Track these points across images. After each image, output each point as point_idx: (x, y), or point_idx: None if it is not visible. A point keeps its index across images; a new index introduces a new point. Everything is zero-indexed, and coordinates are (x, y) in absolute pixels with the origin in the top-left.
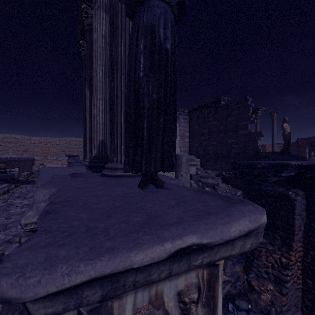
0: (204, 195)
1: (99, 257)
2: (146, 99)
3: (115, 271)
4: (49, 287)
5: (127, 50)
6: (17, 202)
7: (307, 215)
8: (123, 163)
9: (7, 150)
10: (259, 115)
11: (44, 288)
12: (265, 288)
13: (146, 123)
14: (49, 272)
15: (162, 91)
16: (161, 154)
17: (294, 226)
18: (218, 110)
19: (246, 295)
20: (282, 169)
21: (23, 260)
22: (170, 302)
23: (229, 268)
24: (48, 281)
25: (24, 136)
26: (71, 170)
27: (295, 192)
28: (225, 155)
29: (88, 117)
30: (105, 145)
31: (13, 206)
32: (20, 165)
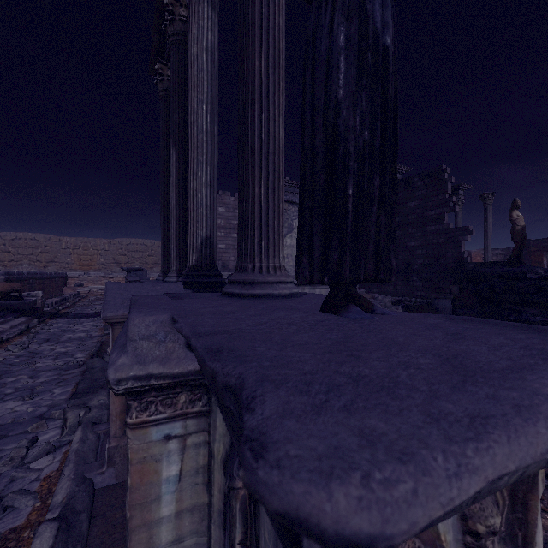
0: (473, 323)
1: (482, 434)
2: (353, 140)
3: (517, 468)
4: (431, 506)
5: (271, 66)
6: (47, 349)
7: None
8: (265, 273)
9: (20, 261)
10: (461, 198)
11: (422, 509)
12: (544, 504)
13: (352, 187)
14: (419, 469)
15: (379, 126)
16: (375, 247)
17: None
18: None
19: None
20: None
21: (314, 441)
22: (447, 533)
23: None
24: (428, 493)
25: (50, 235)
26: (158, 287)
27: None
28: (403, 269)
29: (175, 198)
30: (211, 246)
31: (39, 357)
32: (44, 286)
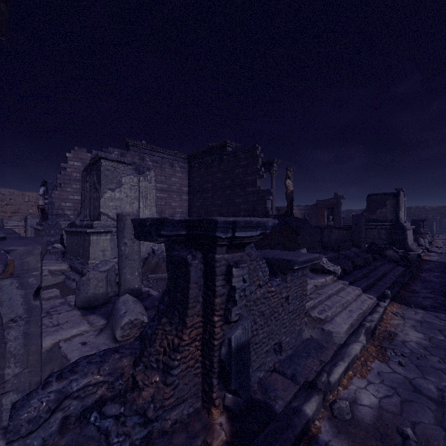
0: None
1: None
2: None
3: None
4: None
5: None
6: None
7: (206, 282)
8: None
9: None
10: (275, 169)
11: None
12: (150, 381)
13: None
14: None
15: None
16: None
17: (188, 297)
18: (224, 158)
19: (125, 396)
20: (161, 226)
21: None
22: None
23: (111, 364)
24: None
25: None
26: None
27: (195, 255)
28: None
29: None
30: None
31: None
32: None
